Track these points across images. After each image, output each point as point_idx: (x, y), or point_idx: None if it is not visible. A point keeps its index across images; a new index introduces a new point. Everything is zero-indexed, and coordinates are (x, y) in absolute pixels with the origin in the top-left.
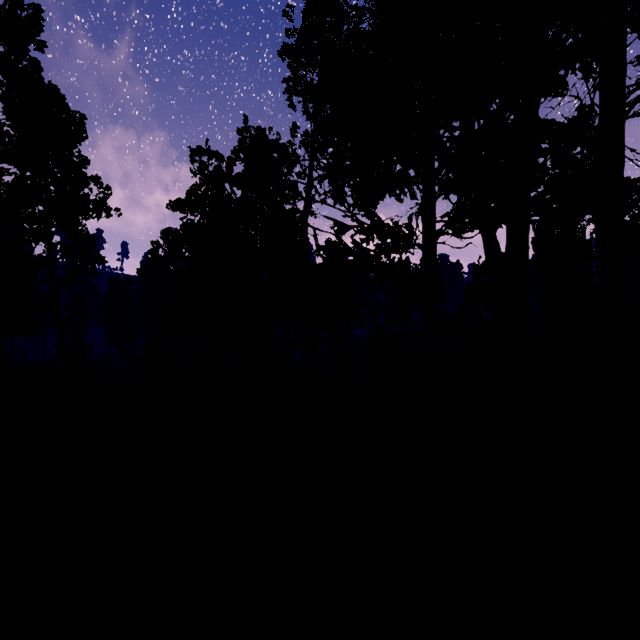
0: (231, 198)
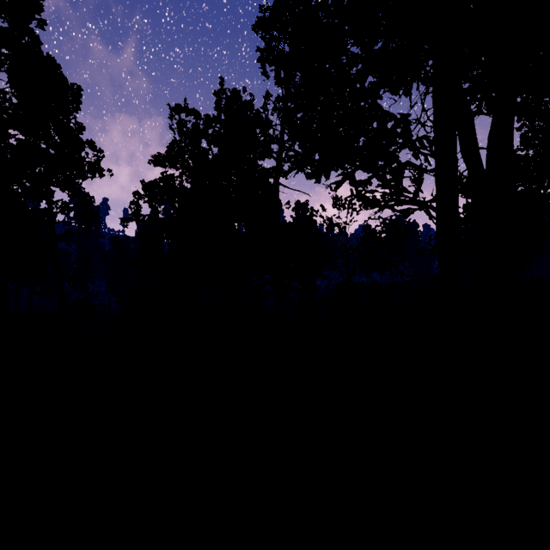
0: (207, 152)
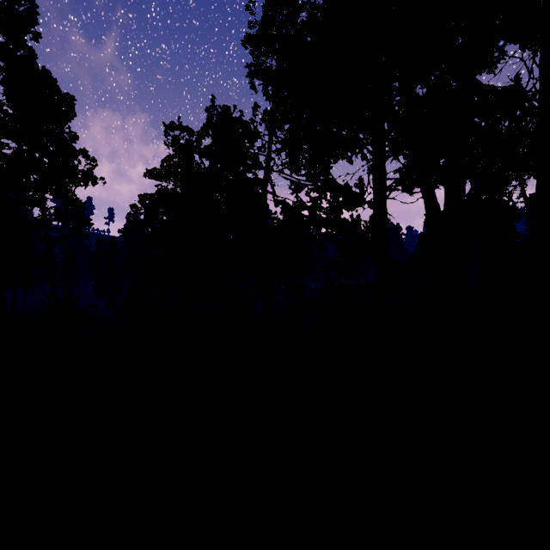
0: (200, 167)
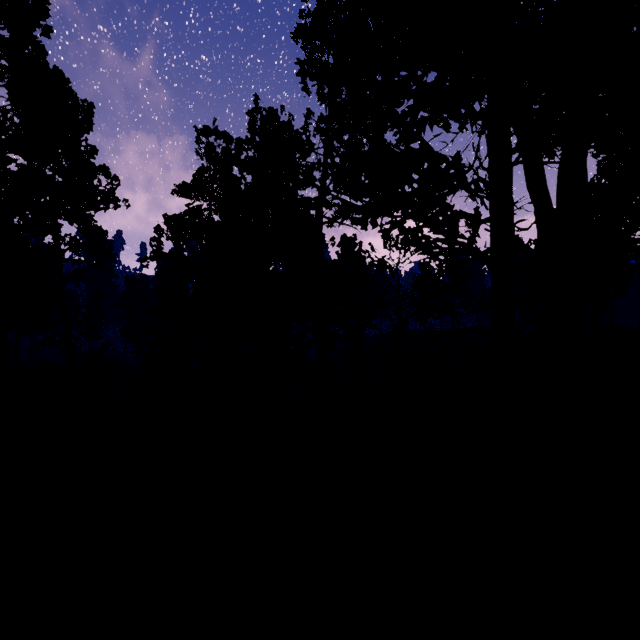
0: (240, 181)
